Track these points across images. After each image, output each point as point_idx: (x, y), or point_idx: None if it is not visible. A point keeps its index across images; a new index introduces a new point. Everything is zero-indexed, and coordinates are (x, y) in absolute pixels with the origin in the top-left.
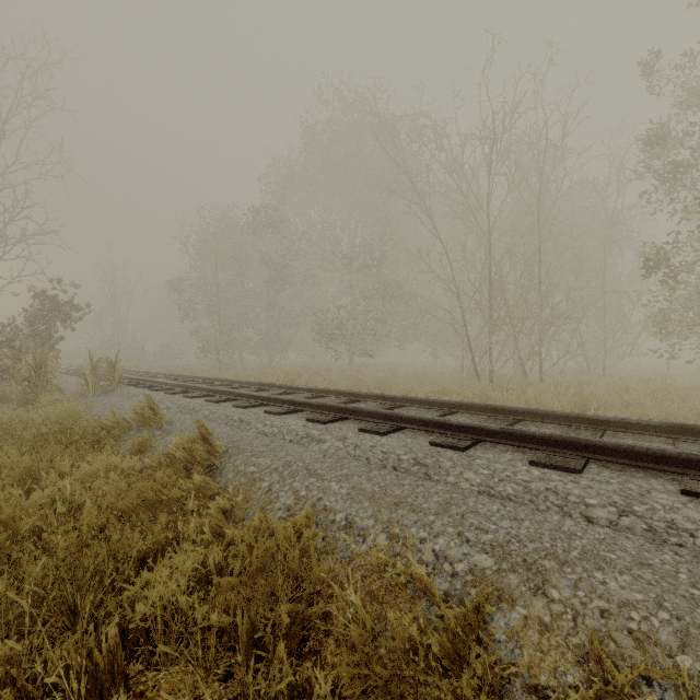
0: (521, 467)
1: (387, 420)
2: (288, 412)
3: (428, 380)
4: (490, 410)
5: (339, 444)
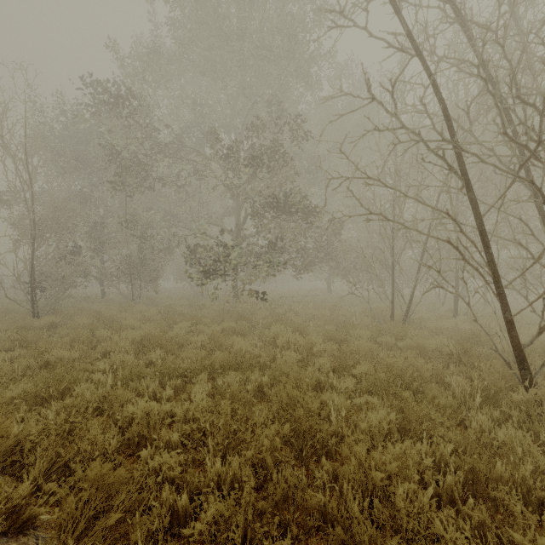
0: None
1: None
2: None
3: (392, 367)
4: None
5: None
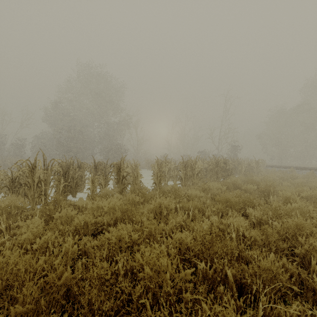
0: None
1: None
2: None
3: None
4: None
5: None
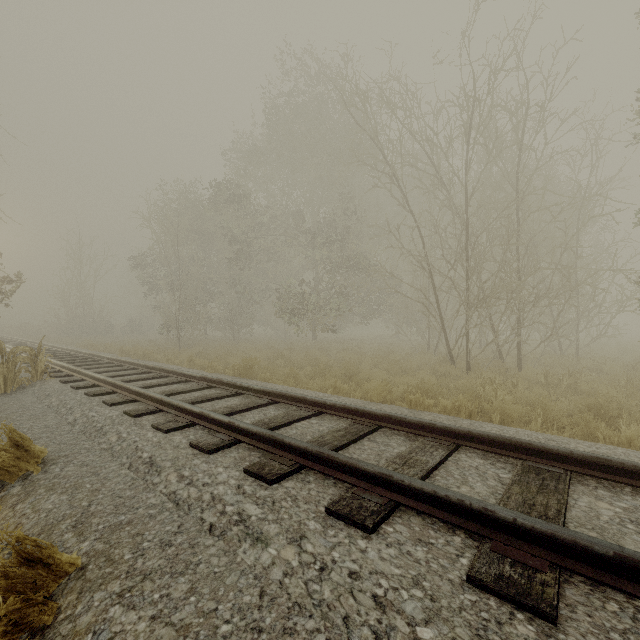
0: None
1: (373, 483)
2: (222, 447)
3: (397, 363)
4: (521, 449)
5: (292, 556)
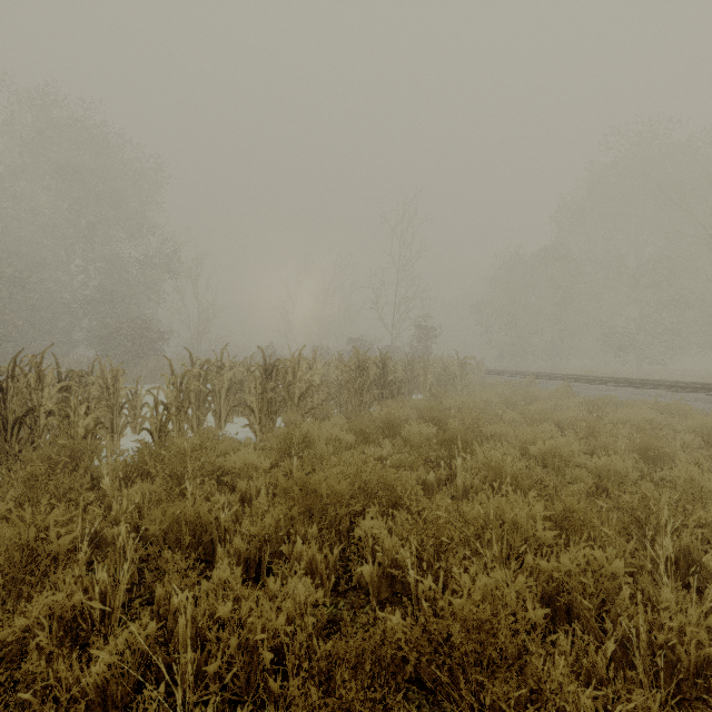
0: (698, 395)
1: (649, 386)
2: (596, 384)
3: None
4: None
5: (624, 391)
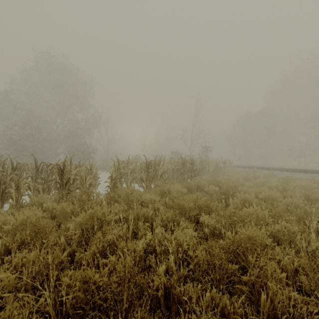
0: None
1: (310, 172)
2: (285, 171)
3: None
4: None
5: (298, 174)
